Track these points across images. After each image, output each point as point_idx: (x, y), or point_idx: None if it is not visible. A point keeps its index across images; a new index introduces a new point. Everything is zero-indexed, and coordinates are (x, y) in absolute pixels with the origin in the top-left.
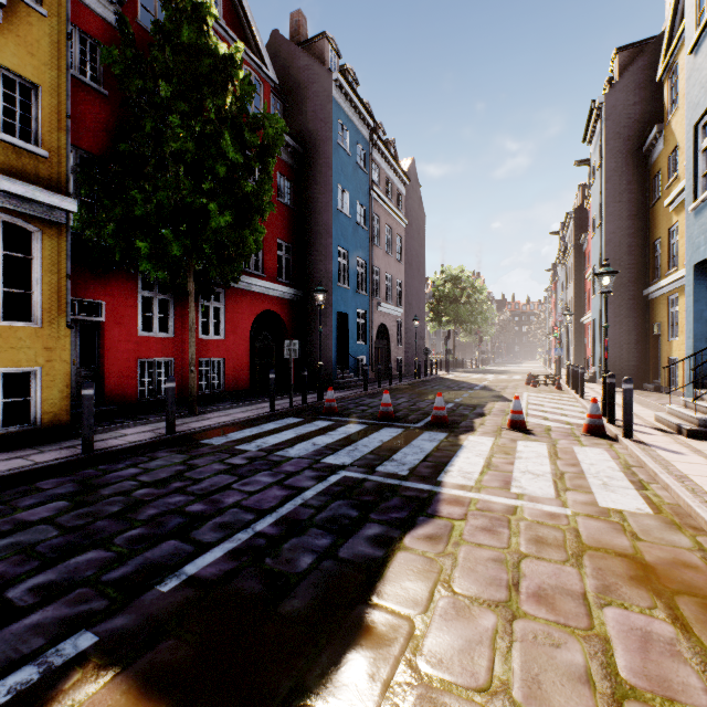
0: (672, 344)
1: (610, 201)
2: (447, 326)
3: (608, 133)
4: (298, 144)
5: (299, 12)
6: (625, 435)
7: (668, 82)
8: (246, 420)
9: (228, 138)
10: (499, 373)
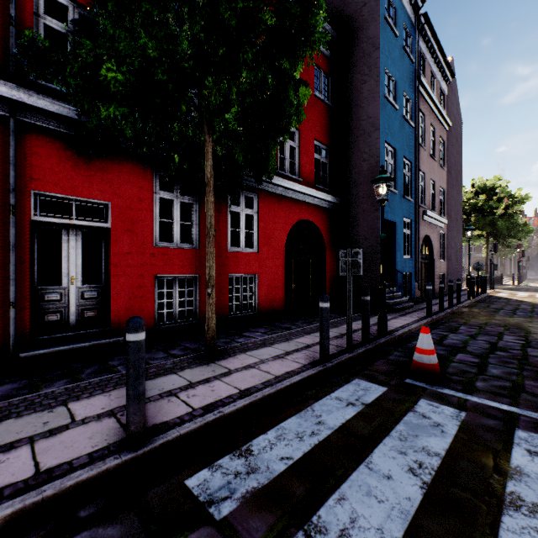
0: None
1: None
2: (477, 240)
3: None
4: (337, 31)
5: None
6: None
7: None
8: (286, 386)
9: None
10: None
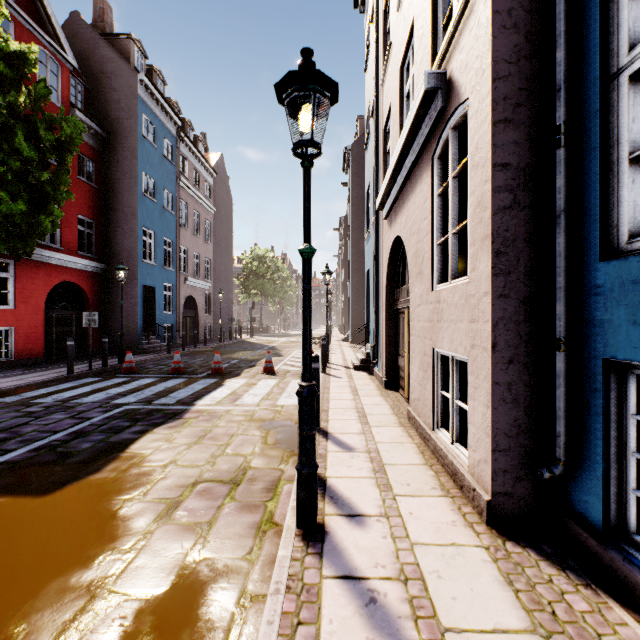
0: None
1: (354, 218)
2: (256, 297)
3: (353, 171)
4: (102, 128)
5: (104, 1)
6: (323, 371)
7: None
8: (42, 382)
9: (22, 139)
10: (293, 337)
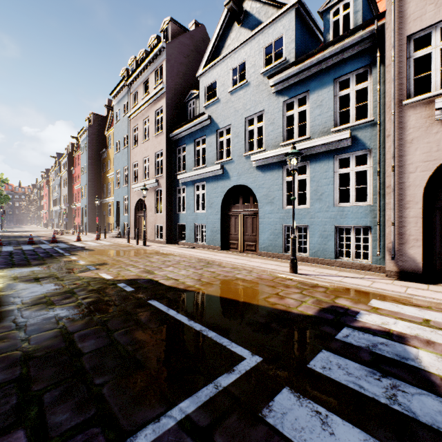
0: (109, 218)
1: (90, 166)
2: None
3: (89, 141)
4: None
5: None
6: (105, 238)
7: (108, 138)
8: None
9: None
10: (28, 232)
